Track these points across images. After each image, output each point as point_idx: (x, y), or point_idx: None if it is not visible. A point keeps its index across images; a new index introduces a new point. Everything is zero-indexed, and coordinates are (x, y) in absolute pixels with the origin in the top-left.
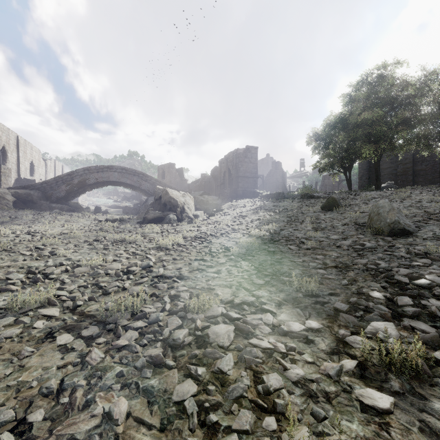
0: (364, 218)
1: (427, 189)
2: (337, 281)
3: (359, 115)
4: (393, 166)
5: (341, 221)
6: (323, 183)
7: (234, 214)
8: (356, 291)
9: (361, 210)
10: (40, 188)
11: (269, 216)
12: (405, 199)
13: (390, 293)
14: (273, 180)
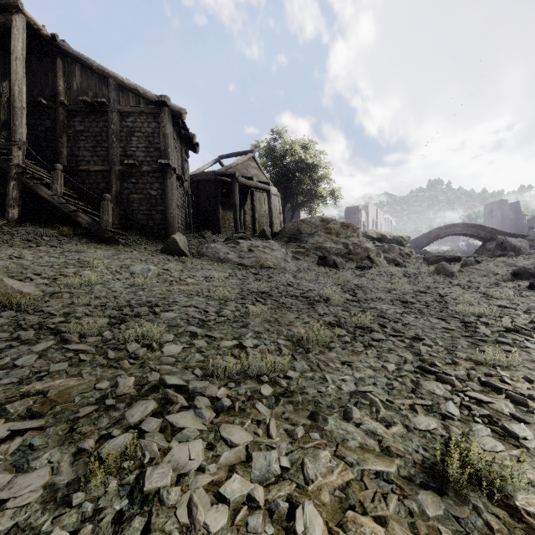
0: None
1: None
2: None
3: None
4: None
5: None
6: None
7: None
8: None
9: None
10: (412, 242)
11: None
12: None
13: None
14: None
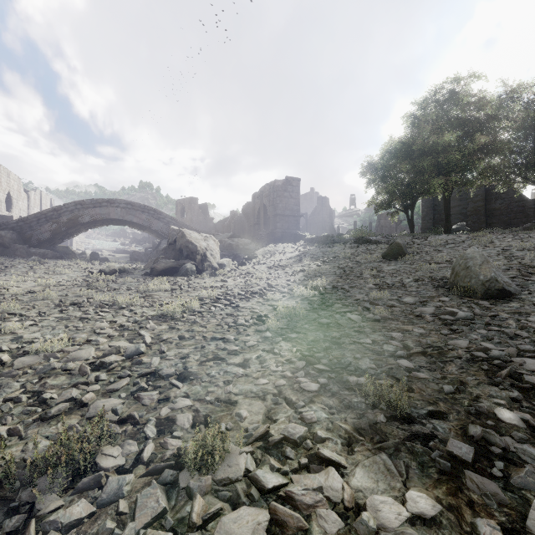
0: (441, 272)
1: (511, 233)
2: (434, 384)
3: (427, 139)
4: (462, 204)
5: (411, 275)
6: (378, 223)
7: (270, 262)
8: (473, 408)
9: (435, 260)
10: (15, 228)
11: (315, 266)
12: (487, 245)
13: (529, 413)
14: (318, 220)
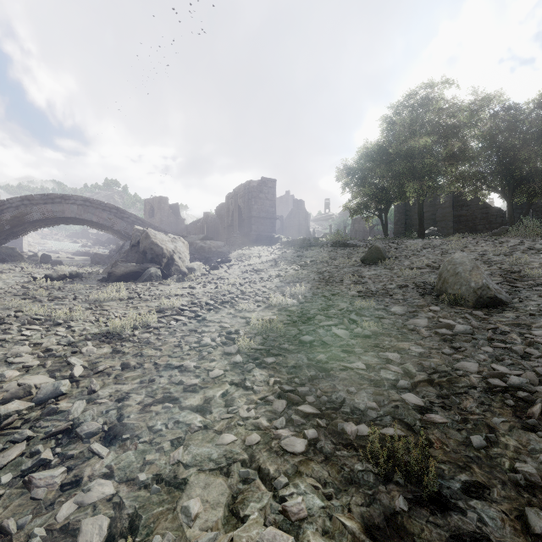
0: (423, 277)
1: (482, 238)
2: (455, 431)
3: (403, 142)
4: (432, 210)
5: (394, 281)
6: (353, 228)
7: (245, 266)
8: (522, 477)
9: (416, 265)
10: None
11: (292, 270)
12: (464, 250)
13: None
14: (294, 223)
